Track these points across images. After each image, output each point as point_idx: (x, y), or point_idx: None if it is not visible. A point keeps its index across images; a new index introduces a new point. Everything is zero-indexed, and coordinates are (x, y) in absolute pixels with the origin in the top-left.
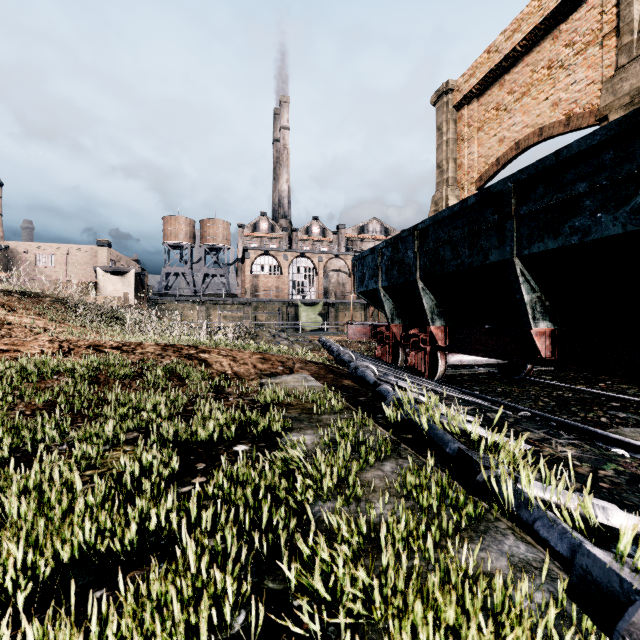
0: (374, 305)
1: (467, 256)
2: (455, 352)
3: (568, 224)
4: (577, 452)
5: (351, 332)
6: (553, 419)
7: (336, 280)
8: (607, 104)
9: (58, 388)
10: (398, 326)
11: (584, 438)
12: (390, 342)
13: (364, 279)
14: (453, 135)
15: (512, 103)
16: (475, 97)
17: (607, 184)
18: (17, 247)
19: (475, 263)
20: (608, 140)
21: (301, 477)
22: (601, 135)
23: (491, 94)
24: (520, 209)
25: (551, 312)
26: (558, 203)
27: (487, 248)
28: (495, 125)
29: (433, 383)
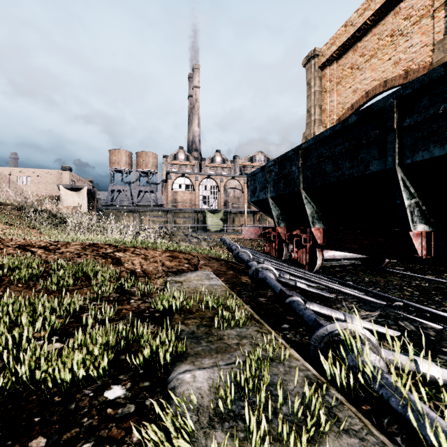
0: (263, 211)
1: (347, 168)
2: (332, 249)
3: None
4: None
5: (245, 232)
6: (426, 310)
7: (233, 195)
8: (439, 59)
9: None
10: (283, 228)
11: None
12: (276, 240)
13: (256, 191)
14: (318, 88)
15: (363, 63)
16: (335, 60)
17: None
18: (3, 171)
19: (355, 173)
20: None
21: None
22: None
23: (347, 57)
24: (403, 122)
25: (427, 216)
26: (445, 112)
27: (367, 160)
28: (350, 80)
29: (314, 275)
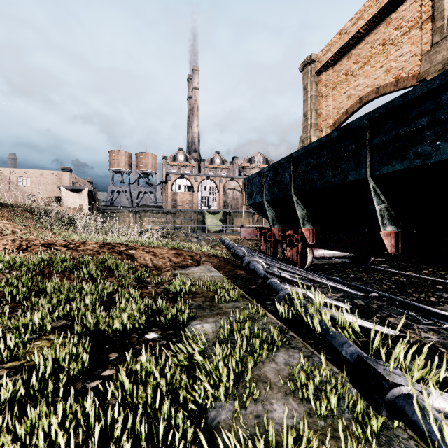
0: (260, 213)
1: (331, 176)
2: (320, 248)
3: (412, 150)
4: (439, 338)
5: (243, 233)
6: (396, 299)
7: (232, 196)
8: (425, 70)
9: (6, 280)
10: (277, 229)
11: (421, 314)
12: (271, 240)
13: (252, 194)
14: (315, 93)
15: (357, 70)
16: (330, 66)
17: (445, 118)
18: (4, 172)
19: (337, 181)
20: (446, 84)
21: (201, 376)
22: (440, 80)
23: (342, 64)
24: (373, 140)
25: (395, 218)
26: (404, 134)
27: (346, 170)
28: (345, 86)
29: (304, 271)
